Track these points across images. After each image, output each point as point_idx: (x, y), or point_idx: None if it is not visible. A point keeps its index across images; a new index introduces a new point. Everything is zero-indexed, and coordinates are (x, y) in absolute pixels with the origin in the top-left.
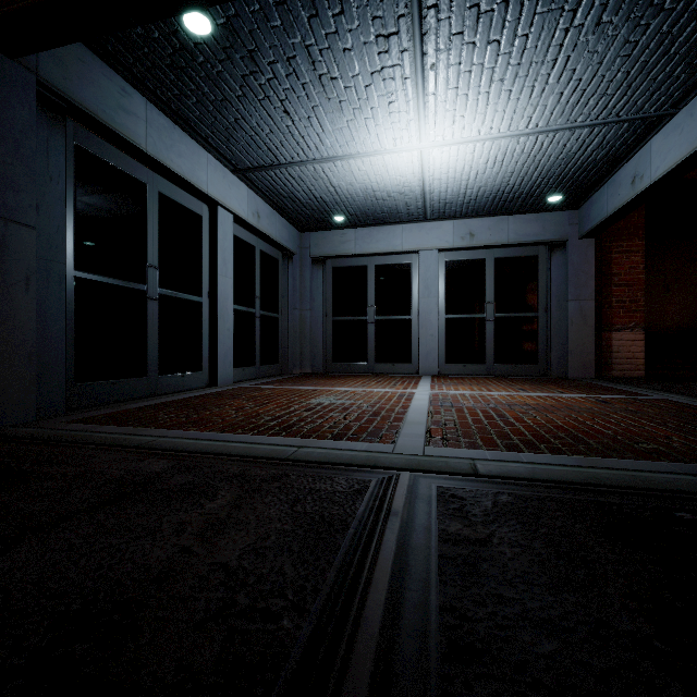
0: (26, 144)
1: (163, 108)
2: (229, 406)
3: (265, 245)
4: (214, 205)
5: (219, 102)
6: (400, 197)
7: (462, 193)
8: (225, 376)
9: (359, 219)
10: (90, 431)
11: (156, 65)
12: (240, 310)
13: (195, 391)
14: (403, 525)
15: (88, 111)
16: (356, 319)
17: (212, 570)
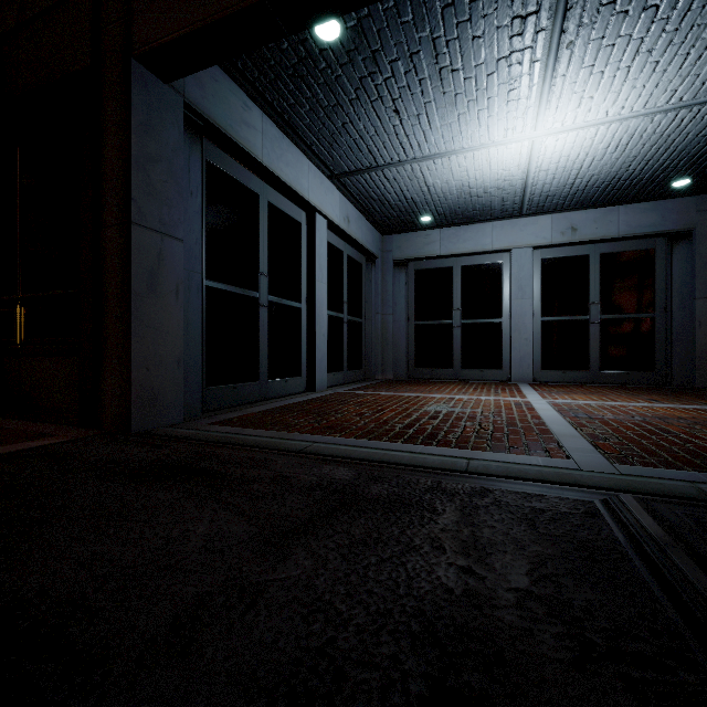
0: (176, 162)
1: (276, 119)
2: (347, 412)
3: (351, 250)
4: (311, 211)
5: (331, 108)
6: (497, 193)
7: (569, 183)
8: (321, 381)
9: (447, 218)
10: (242, 434)
11: (278, 77)
12: (331, 316)
13: (298, 396)
14: (696, 560)
15: (220, 127)
16: (440, 323)
17: (523, 597)
